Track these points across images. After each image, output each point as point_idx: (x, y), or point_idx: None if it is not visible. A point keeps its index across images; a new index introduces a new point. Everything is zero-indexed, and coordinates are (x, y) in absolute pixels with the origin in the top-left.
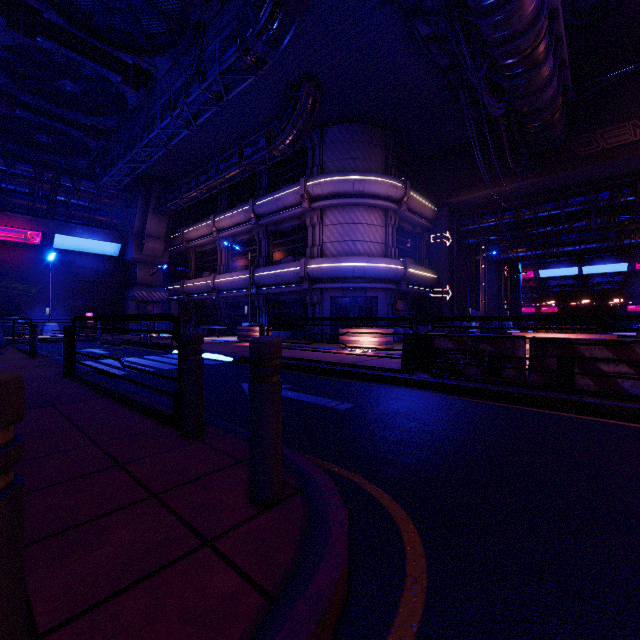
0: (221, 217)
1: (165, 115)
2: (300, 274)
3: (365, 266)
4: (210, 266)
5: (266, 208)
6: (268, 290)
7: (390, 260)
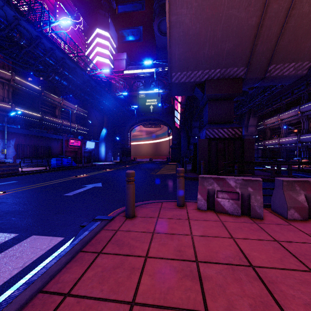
0: (282, 114)
1: (261, 94)
2: None
3: None
4: (276, 134)
5: (306, 109)
6: (307, 144)
7: None
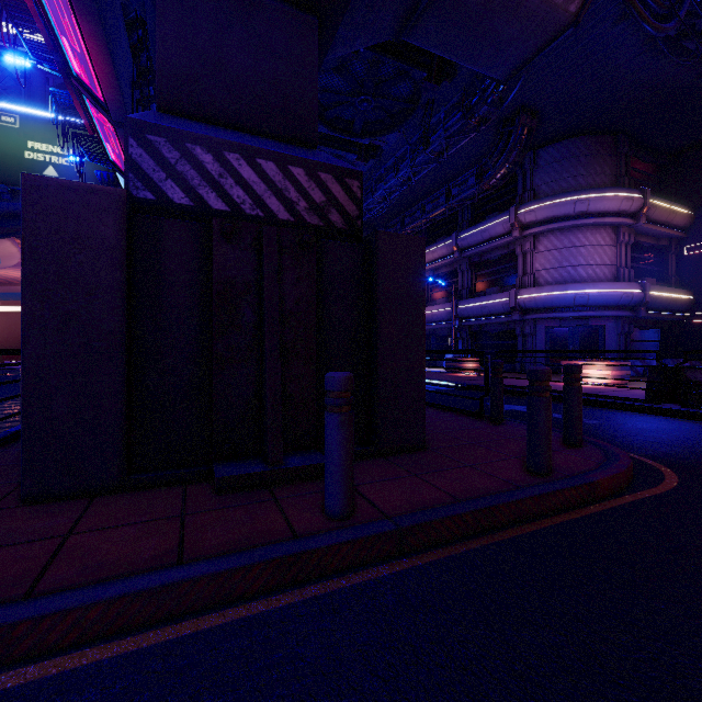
0: None
1: (388, 177)
2: (510, 305)
3: (589, 293)
4: None
5: (470, 241)
6: (472, 322)
7: (623, 284)
